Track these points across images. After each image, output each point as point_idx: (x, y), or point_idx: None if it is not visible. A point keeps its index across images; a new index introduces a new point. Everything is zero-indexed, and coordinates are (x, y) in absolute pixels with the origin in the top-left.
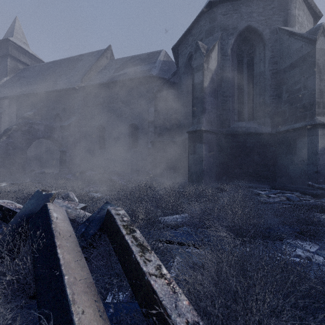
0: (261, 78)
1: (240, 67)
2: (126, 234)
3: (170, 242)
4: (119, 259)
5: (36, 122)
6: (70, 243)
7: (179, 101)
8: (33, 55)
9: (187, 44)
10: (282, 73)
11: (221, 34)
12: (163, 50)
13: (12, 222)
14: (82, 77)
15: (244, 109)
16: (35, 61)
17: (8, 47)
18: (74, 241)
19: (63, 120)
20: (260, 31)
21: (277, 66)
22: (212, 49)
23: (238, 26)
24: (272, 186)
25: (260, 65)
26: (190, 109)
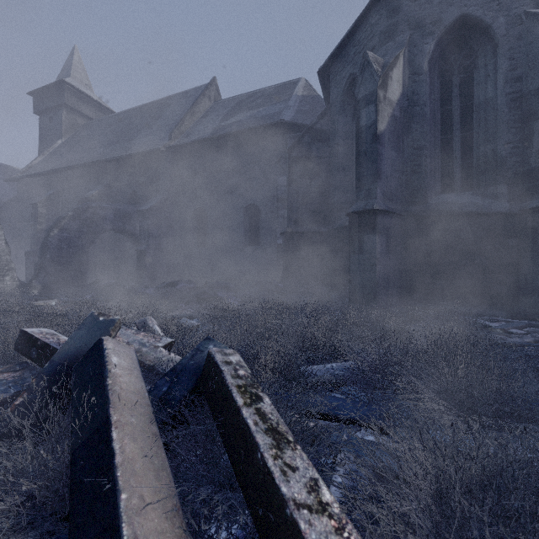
0: (488, 111)
1: (446, 94)
2: (243, 405)
3: (325, 417)
4: (229, 456)
5: (101, 206)
6: (139, 417)
7: (330, 162)
8: (99, 102)
9: (345, 62)
10: (532, 98)
11: (409, 35)
12: (302, 78)
13: (46, 369)
14: (170, 132)
15: (453, 171)
16: (102, 112)
17: (63, 93)
18: (147, 412)
19: (141, 201)
20: (486, 23)
21: (522, 86)
22: (392, 64)
23: (443, 18)
24: (511, 312)
25: (486, 86)
26: (351, 175)
